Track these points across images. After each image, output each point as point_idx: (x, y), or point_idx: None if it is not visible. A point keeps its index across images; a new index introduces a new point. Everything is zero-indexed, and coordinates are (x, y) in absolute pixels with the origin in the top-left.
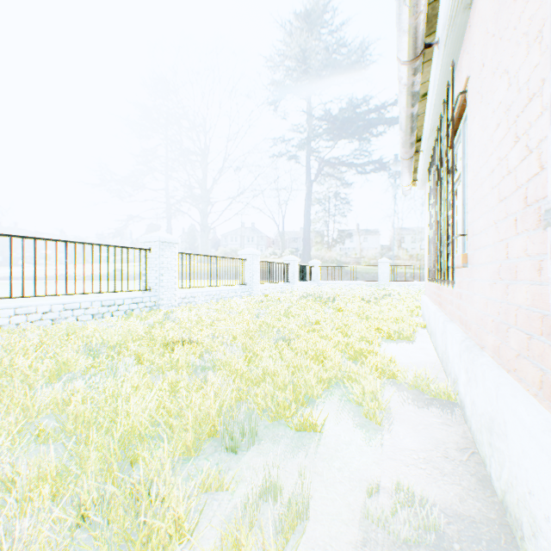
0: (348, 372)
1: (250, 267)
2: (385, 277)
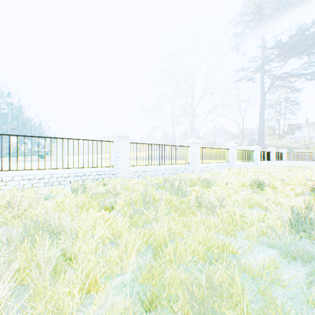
0: None
1: (256, 154)
2: None
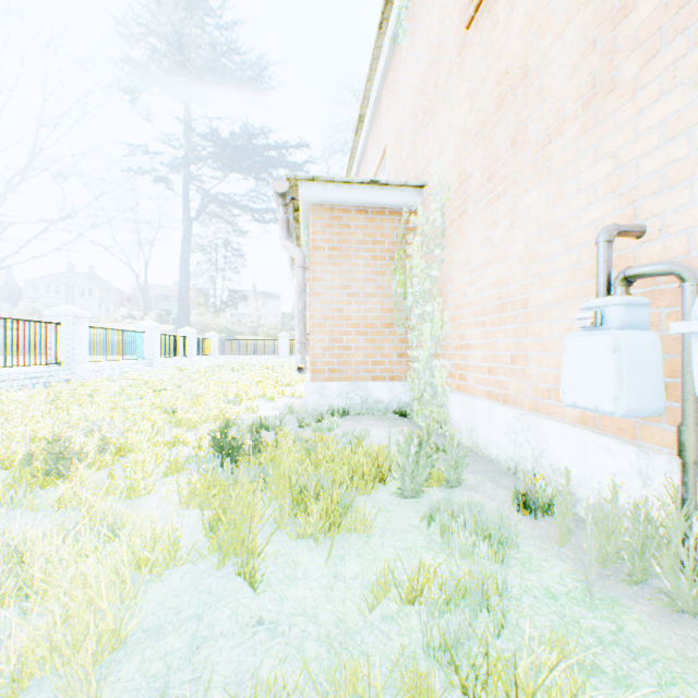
0: (264, 392)
1: (151, 340)
2: (285, 351)
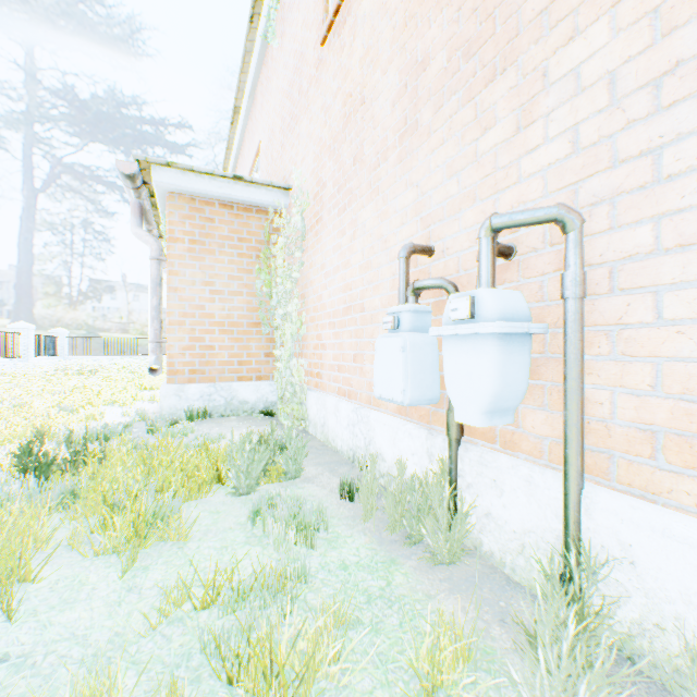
0: (117, 398)
1: None
2: None
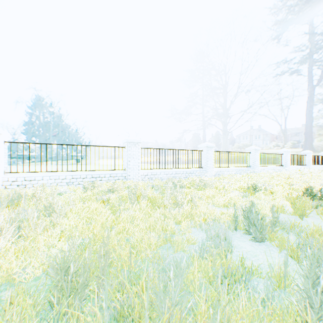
0: None
1: (285, 157)
2: None
